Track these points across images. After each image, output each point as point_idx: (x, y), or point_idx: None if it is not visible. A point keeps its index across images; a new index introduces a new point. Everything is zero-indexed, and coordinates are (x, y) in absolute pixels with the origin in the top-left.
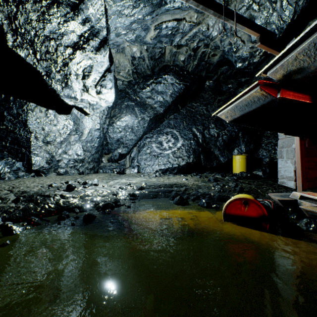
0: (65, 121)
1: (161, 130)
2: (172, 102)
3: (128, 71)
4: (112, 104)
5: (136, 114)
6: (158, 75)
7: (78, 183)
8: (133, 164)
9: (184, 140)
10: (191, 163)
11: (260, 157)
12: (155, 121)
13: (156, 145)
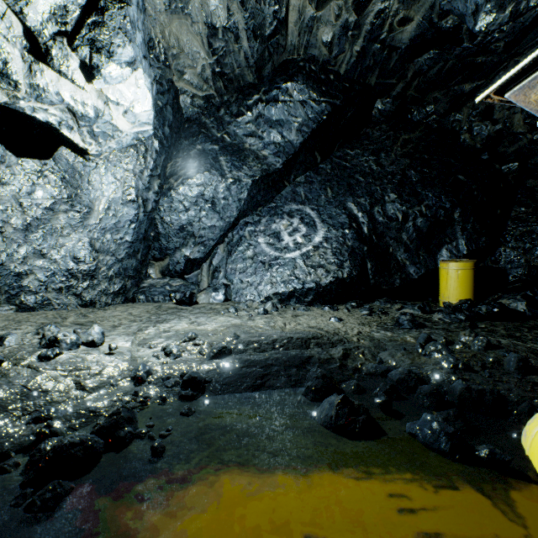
0: (36, 174)
1: (277, 206)
2: (302, 144)
3: (202, 70)
4: (152, 132)
5: (222, 169)
6: (271, 83)
7: (42, 338)
8: (216, 281)
9: (328, 228)
10: (346, 280)
11: (502, 266)
12: (265, 186)
13: (266, 241)
